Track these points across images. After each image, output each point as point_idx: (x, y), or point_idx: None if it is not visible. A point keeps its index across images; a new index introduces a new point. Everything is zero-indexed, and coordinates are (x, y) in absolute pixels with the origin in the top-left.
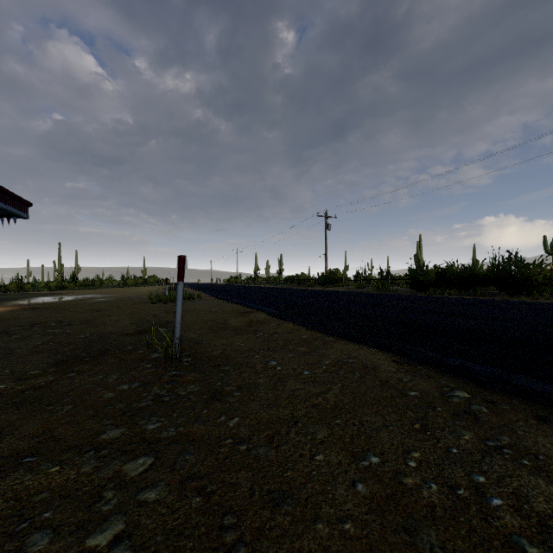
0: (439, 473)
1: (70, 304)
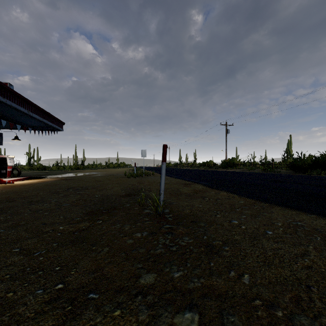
0: None
1: (83, 177)
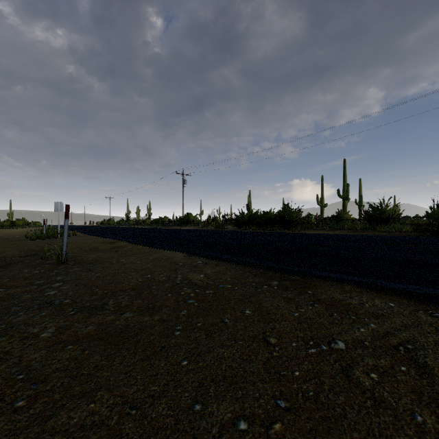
0: (168, 276)
1: None
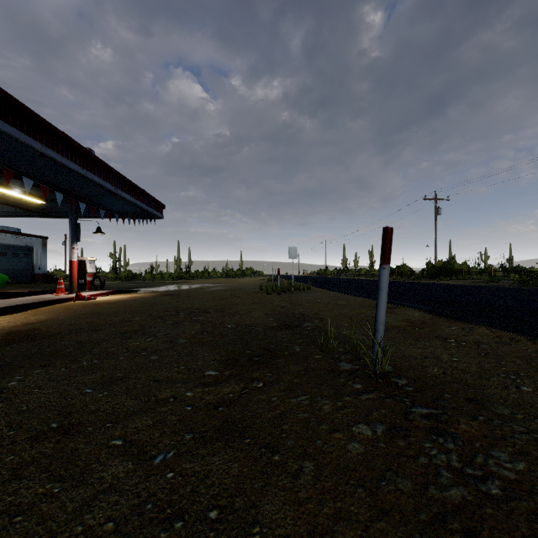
0: None
1: (195, 292)
